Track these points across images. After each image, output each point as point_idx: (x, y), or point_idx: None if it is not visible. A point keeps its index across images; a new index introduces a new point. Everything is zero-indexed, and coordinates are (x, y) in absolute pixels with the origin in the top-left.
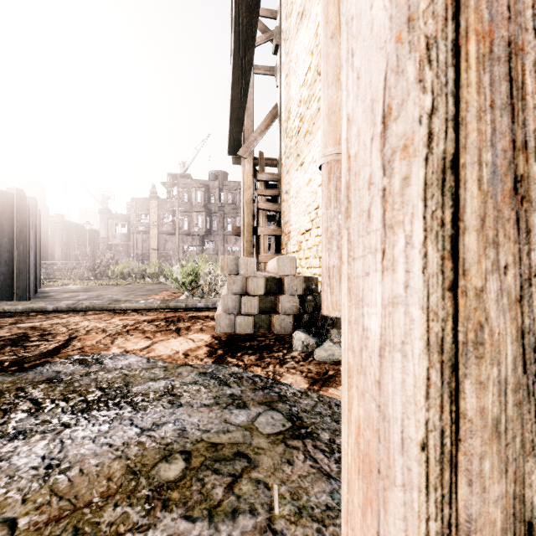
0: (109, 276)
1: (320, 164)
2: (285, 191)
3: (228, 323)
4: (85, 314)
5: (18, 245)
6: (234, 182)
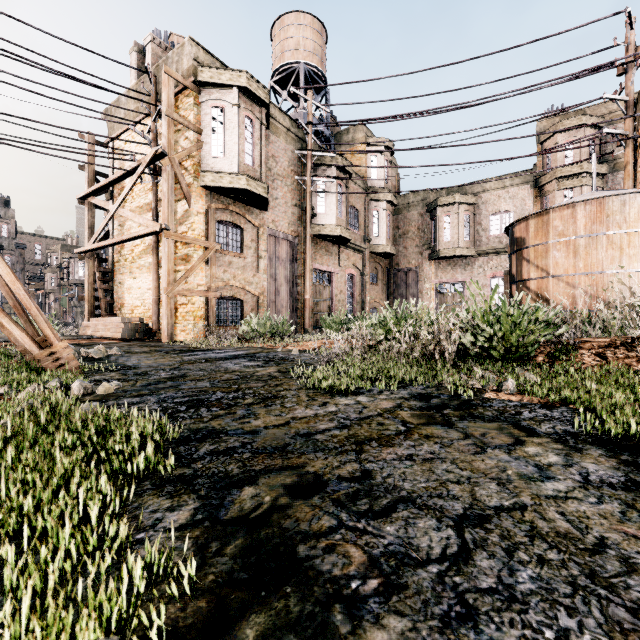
0: None
1: (153, 298)
2: (119, 282)
3: (125, 335)
4: None
5: None
6: None
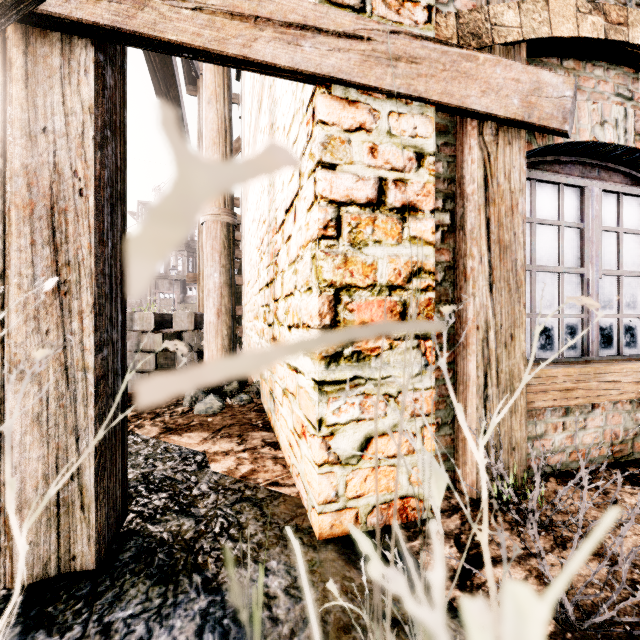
0: None
1: (201, 223)
2: (243, 236)
3: None
4: None
5: None
6: None
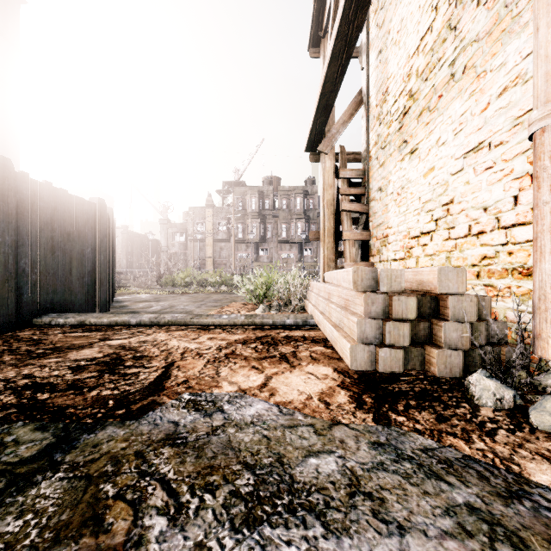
0: (173, 285)
1: (539, 126)
2: (376, 188)
3: (366, 357)
4: (169, 330)
5: (99, 255)
6: (288, 186)
